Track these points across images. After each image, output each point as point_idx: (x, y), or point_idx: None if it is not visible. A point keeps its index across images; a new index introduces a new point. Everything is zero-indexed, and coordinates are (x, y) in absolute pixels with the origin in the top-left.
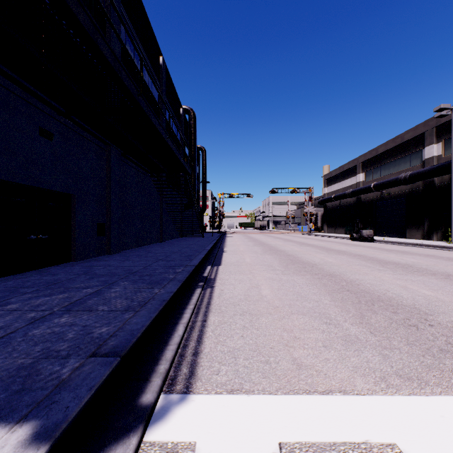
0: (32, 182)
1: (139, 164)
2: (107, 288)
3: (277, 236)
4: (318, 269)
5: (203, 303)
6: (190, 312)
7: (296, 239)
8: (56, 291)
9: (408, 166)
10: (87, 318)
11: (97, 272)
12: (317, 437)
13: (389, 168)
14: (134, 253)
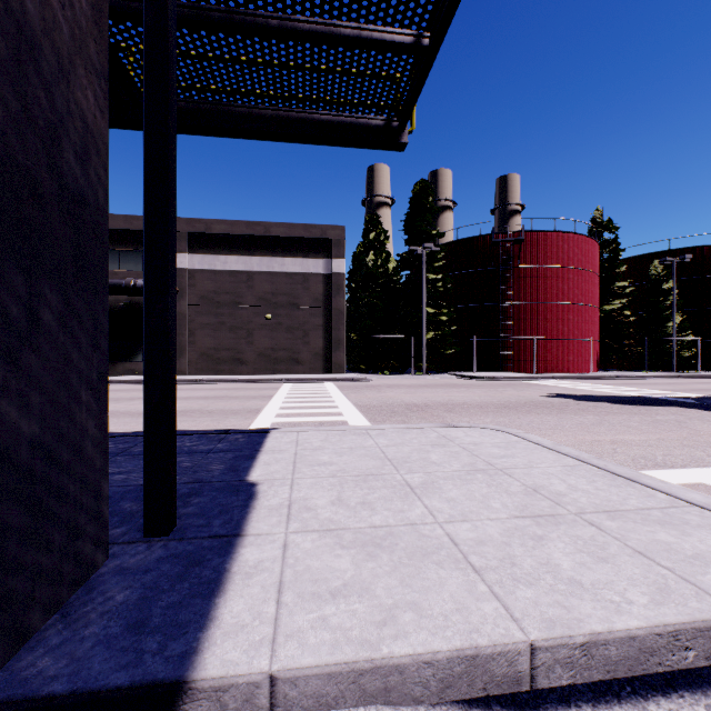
0: None
1: None
2: None
3: None
4: None
5: None
6: None
7: None
8: None
9: None
10: None
11: None
12: (269, 426)
13: None
14: None
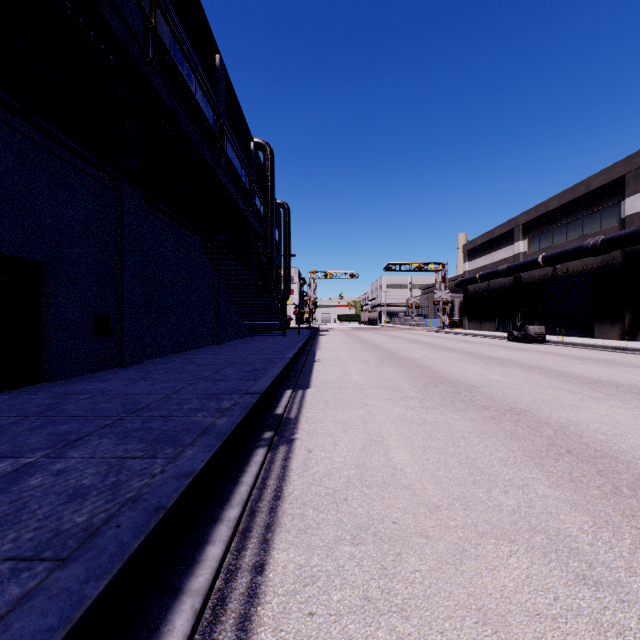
0: None
1: (179, 219)
2: (53, 457)
3: (395, 334)
4: (483, 396)
5: (265, 493)
6: (226, 537)
7: (425, 339)
8: None
9: (598, 228)
10: None
11: (67, 410)
12: None
13: (566, 231)
14: (163, 365)
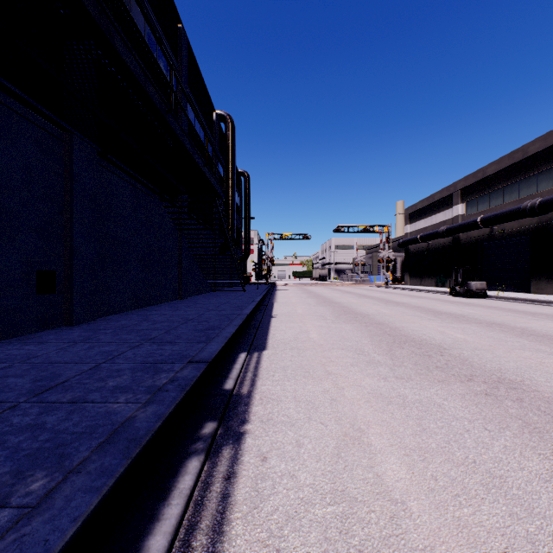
0: None
1: (138, 177)
2: None
3: (344, 289)
4: (458, 360)
5: None
6: None
7: (373, 294)
8: None
9: (534, 191)
10: None
11: None
12: None
13: (503, 195)
14: (116, 323)
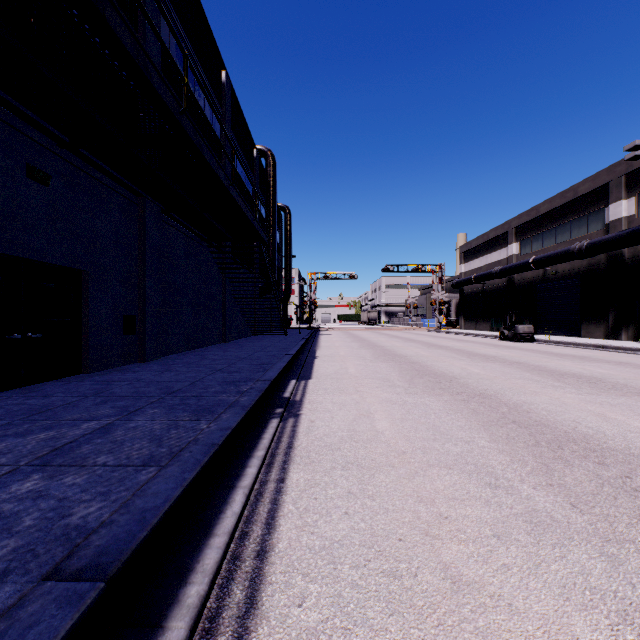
0: (15, 249)
1: (191, 227)
2: (124, 420)
3: (392, 333)
4: (460, 385)
5: (281, 445)
6: (258, 464)
7: (420, 338)
8: (38, 427)
9: (584, 232)
10: (71, 481)
11: (116, 392)
12: None
13: (556, 235)
14: (180, 360)
